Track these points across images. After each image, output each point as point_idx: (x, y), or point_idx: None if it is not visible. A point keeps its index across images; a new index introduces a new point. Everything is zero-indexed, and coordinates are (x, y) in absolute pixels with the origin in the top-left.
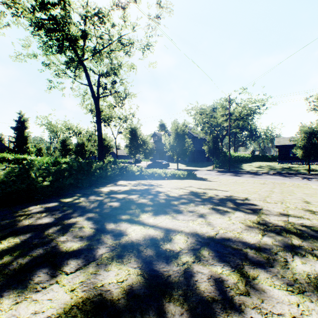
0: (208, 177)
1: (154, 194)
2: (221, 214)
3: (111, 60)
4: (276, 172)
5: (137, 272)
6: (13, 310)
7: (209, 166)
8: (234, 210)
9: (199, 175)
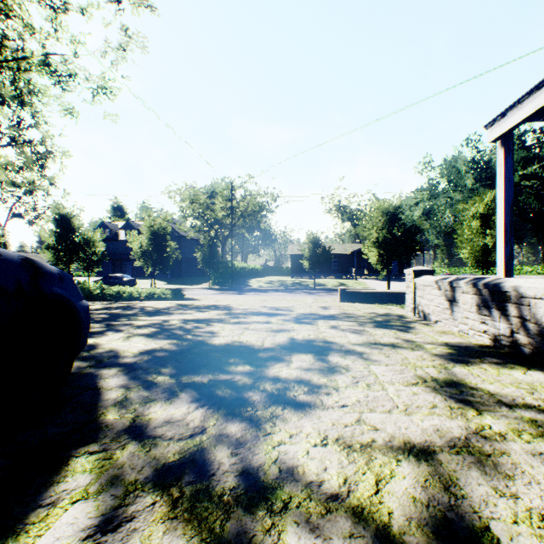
0: (202, 297)
1: (140, 308)
2: (204, 312)
3: (15, 80)
4: (284, 288)
5: (154, 329)
6: (100, 339)
7: (205, 282)
8: (215, 310)
9: (190, 295)
